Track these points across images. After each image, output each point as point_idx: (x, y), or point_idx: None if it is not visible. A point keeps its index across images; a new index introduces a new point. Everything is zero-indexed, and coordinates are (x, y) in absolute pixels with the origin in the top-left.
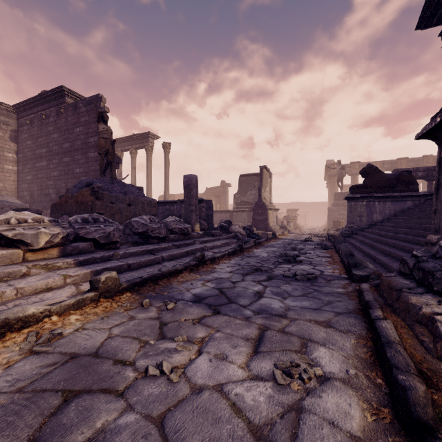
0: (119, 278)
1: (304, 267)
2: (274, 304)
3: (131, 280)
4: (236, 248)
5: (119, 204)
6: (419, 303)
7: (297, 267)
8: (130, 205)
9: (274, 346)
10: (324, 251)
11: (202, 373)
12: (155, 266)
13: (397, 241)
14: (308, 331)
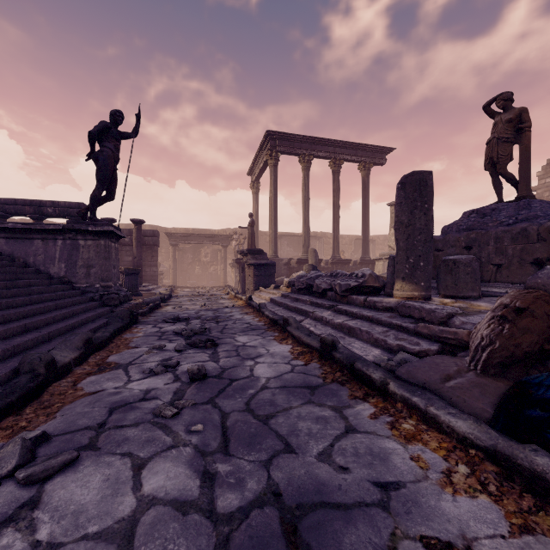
0: (266, 304)
1: (172, 327)
2: (188, 311)
3: (250, 301)
4: (280, 320)
5: (449, 249)
6: (138, 302)
7: (179, 326)
8: (471, 248)
9: (183, 308)
10: (63, 415)
11: (196, 306)
12: (276, 306)
13: (17, 308)
14: (174, 310)
